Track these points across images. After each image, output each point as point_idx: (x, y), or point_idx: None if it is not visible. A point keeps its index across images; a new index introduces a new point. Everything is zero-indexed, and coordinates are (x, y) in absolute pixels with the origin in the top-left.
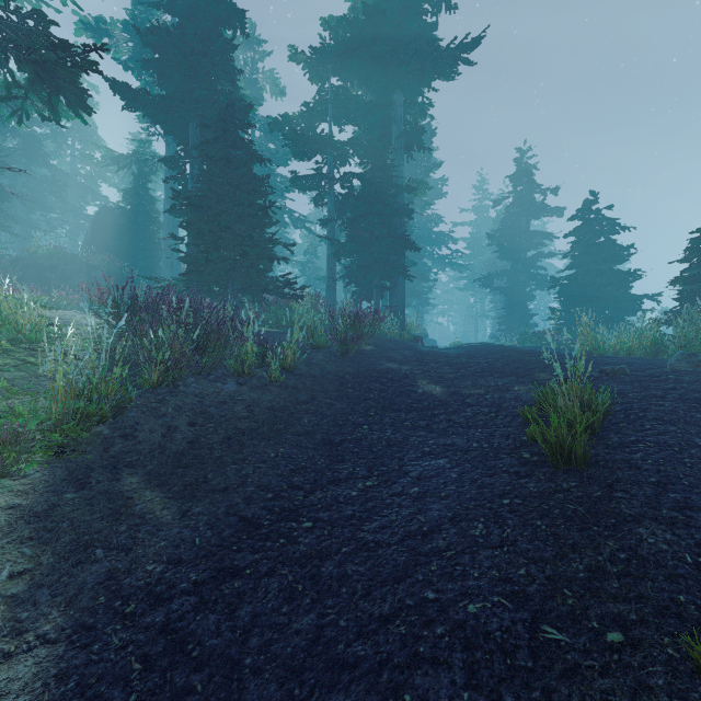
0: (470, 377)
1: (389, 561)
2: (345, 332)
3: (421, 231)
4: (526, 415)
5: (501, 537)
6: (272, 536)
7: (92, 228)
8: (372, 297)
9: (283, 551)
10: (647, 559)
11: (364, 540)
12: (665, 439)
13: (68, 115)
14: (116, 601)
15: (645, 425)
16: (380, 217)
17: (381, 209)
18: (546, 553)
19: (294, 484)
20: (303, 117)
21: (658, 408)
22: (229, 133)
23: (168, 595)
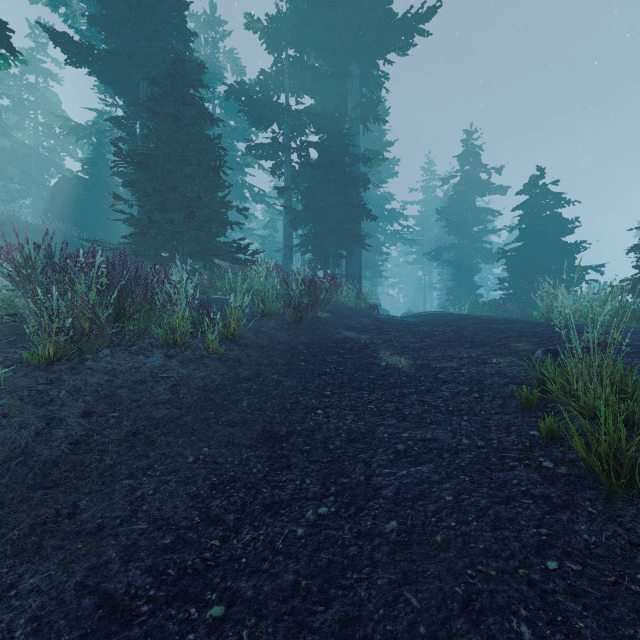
0: (437, 347)
1: None
2: (299, 298)
3: (374, 208)
4: (524, 398)
5: None
6: None
7: (51, 198)
8: (329, 266)
9: None
10: None
11: None
12: None
13: (0, 64)
14: None
15: None
16: (336, 185)
17: (338, 178)
18: None
19: (211, 513)
20: (260, 85)
21: None
22: (178, 89)
23: None
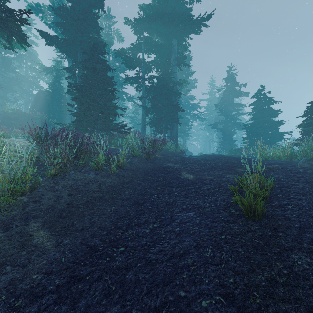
0: (206, 170)
1: (162, 271)
2: (148, 149)
3: (185, 103)
4: (232, 190)
5: (220, 258)
6: (103, 256)
7: (34, 100)
8: (162, 132)
9: (107, 265)
10: (298, 274)
11: (150, 258)
12: (301, 203)
13: (19, 47)
14: (11, 299)
15: (290, 195)
16: (166, 96)
17: (166, 92)
18: (244, 269)
19: (117, 226)
20: (131, 50)
21: (296, 186)
22: (95, 56)
23: (41, 293)
